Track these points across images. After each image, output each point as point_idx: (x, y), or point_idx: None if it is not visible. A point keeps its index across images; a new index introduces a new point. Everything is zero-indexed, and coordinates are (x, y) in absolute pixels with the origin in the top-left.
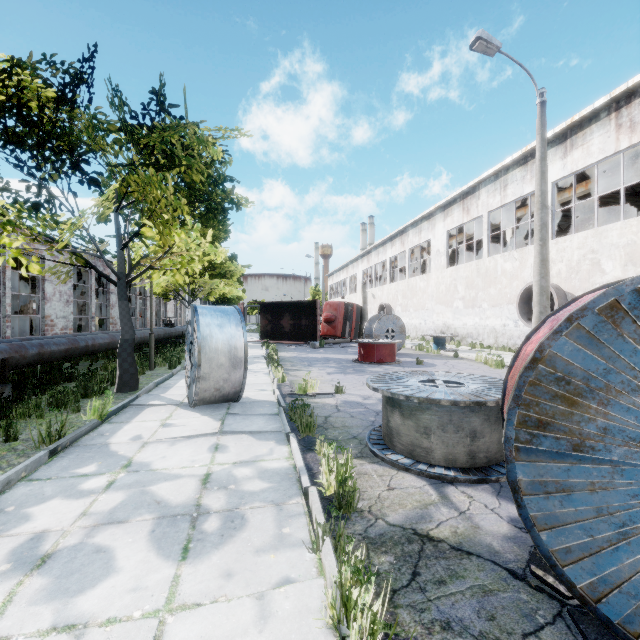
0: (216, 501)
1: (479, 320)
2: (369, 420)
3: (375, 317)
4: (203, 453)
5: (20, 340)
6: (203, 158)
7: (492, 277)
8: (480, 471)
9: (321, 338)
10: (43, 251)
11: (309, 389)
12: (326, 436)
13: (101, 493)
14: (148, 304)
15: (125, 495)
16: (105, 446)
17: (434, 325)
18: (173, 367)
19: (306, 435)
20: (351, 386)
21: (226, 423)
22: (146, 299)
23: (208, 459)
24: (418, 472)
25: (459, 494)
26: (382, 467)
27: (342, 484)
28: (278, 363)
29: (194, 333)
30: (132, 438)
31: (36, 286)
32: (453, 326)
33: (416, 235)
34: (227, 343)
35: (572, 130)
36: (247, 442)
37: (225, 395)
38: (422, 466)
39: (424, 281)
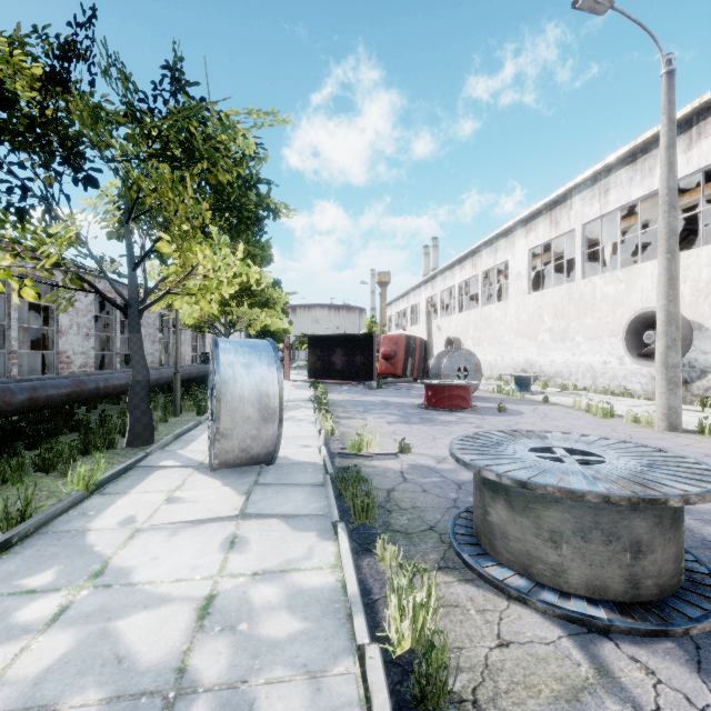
0: (212, 661)
1: (571, 356)
2: (449, 497)
3: (444, 353)
4: (212, 552)
5: (16, 381)
6: (232, 154)
7: (588, 304)
8: (649, 610)
9: (378, 377)
10: (57, 277)
11: (365, 446)
12: (390, 525)
13: (39, 633)
14: (183, 338)
15: (73, 639)
16: (81, 535)
17: (513, 362)
18: (202, 413)
19: (361, 522)
20: (419, 442)
21: (251, 500)
22: (181, 332)
23: (217, 565)
24: (544, 608)
25: (628, 664)
26: (481, 591)
27: (426, 655)
28: (327, 409)
29: (214, 375)
30: (121, 521)
31: (50, 317)
32: (537, 363)
33: (491, 256)
34: (256, 388)
35: (699, 115)
36: (277, 533)
37: (254, 457)
38: (548, 595)
39: (501, 310)
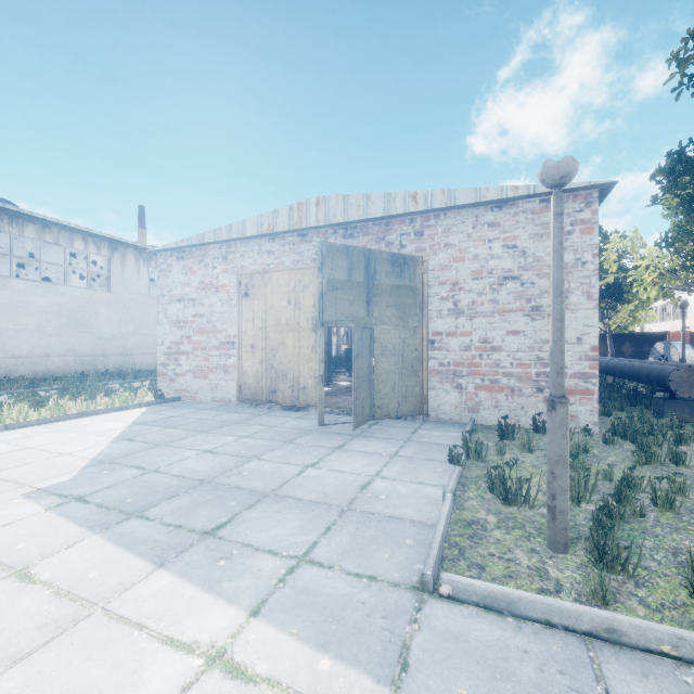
0: None
1: None
2: None
3: None
4: None
5: None
6: None
7: None
8: None
9: None
10: None
11: None
12: None
13: None
14: None
15: None
16: None
17: None
18: None
19: None
20: None
21: None
22: None
23: None
24: None
25: None
26: None
27: None
28: None
29: (670, 352)
30: None
31: None
32: None
33: None
34: (688, 355)
35: None
36: None
37: None
38: None
39: None
